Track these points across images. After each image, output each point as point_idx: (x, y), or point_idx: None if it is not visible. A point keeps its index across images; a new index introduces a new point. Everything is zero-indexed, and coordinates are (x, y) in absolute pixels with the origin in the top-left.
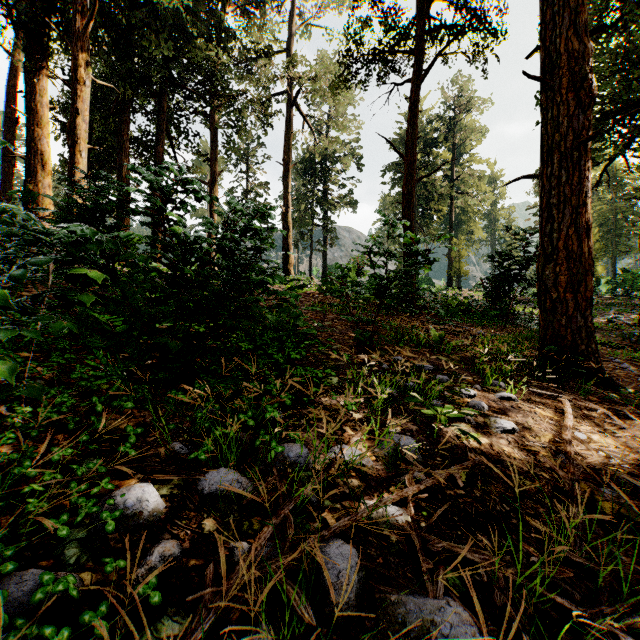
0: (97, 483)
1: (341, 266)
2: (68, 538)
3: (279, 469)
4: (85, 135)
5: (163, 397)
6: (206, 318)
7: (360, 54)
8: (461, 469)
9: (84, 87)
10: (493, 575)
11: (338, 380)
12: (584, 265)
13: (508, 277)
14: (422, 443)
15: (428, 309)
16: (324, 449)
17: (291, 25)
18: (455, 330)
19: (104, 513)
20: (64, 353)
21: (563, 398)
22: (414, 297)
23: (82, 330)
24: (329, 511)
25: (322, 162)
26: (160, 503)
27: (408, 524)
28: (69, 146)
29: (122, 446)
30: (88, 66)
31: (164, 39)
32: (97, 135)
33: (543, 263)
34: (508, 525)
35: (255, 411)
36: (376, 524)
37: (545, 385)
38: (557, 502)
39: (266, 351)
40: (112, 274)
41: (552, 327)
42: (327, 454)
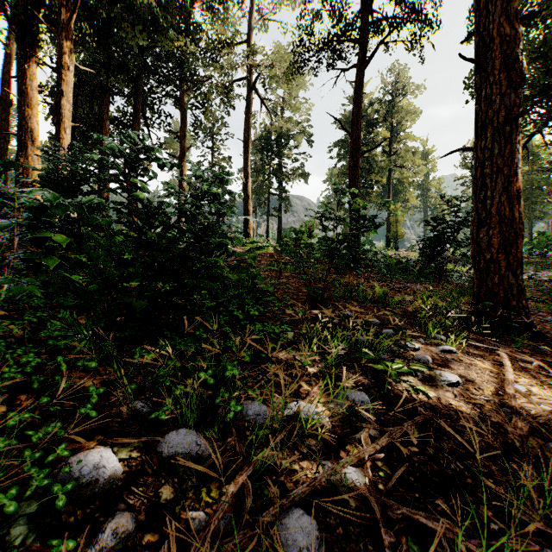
0: (56, 447)
1: (295, 230)
2: (17, 513)
3: (238, 428)
4: (69, 114)
5: (129, 353)
6: (170, 279)
7: (311, 43)
8: (413, 425)
9: (68, 72)
10: (456, 547)
11: (293, 335)
12: (515, 229)
13: (441, 239)
14: (374, 397)
15: (371, 267)
16: (282, 407)
17: (250, 20)
18: (396, 286)
19: (55, 486)
20: (38, 311)
21: (500, 351)
22: (361, 257)
23: (57, 289)
24: (287, 473)
25: (277, 139)
26: (118, 468)
27: (366, 488)
28: (55, 124)
29: (83, 408)
30: (72, 53)
31: (140, 31)
32: (81, 115)
33: (477, 227)
34: (463, 485)
35: (215, 368)
36: (334, 487)
37: (481, 338)
38: (508, 459)
39: (227, 307)
40: (79, 237)
41: (486, 285)
42: (284, 411)
